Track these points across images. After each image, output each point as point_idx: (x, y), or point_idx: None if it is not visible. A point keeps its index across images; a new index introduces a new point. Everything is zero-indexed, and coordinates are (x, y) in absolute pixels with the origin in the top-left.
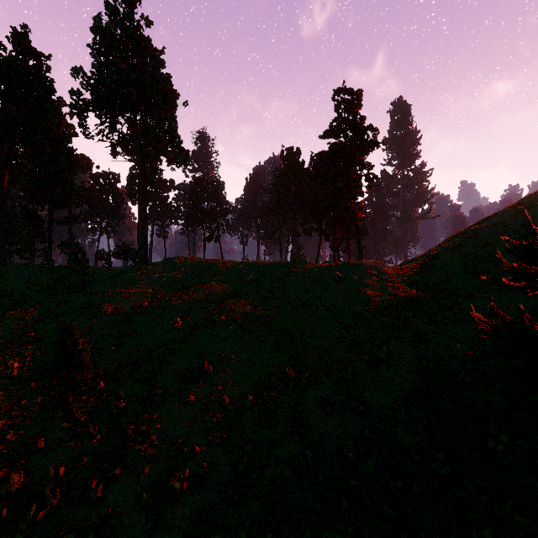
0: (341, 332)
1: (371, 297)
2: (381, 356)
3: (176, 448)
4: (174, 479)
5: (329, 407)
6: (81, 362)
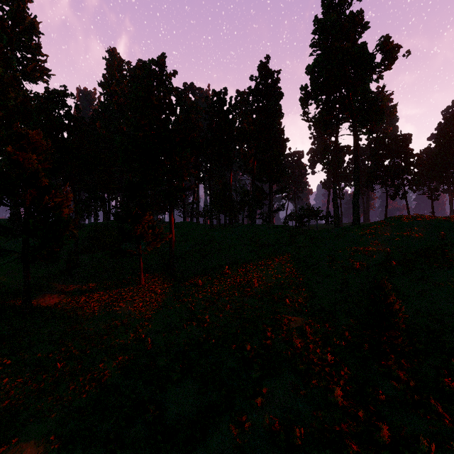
0: None
1: None
2: None
3: None
4: None
5: None
6: (393, 322)
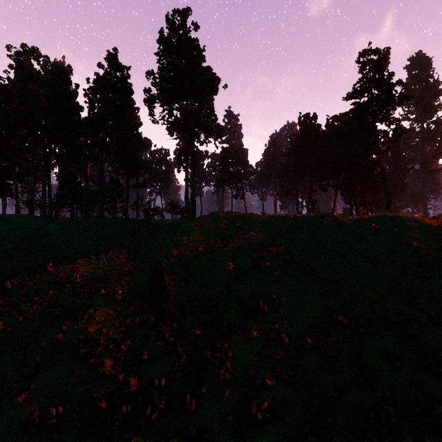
0: (389, 284)
1: (416, 249)
2: None
3: (247, 377)
4: (252, 407)
5: (398, 362)
6: (167, 295)
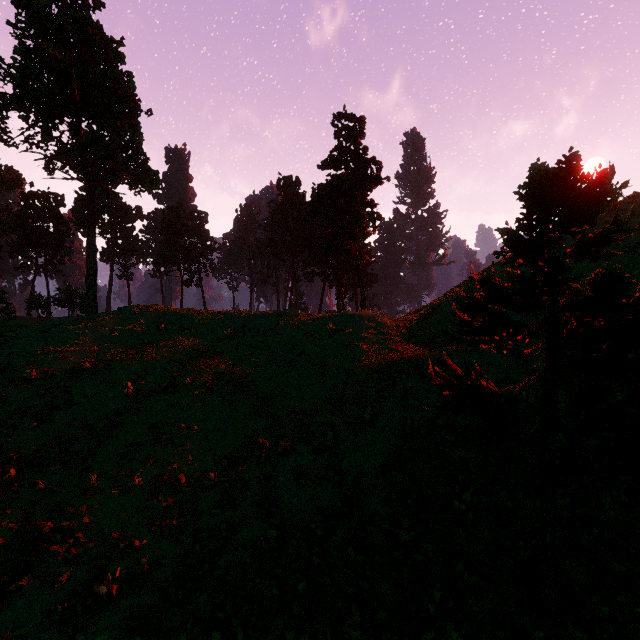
0: (329, 393)
1: (365, 352)
2: (365, 417)
3: (109, 544)
4: (102, 583)
5: (304, 478)
6: None
